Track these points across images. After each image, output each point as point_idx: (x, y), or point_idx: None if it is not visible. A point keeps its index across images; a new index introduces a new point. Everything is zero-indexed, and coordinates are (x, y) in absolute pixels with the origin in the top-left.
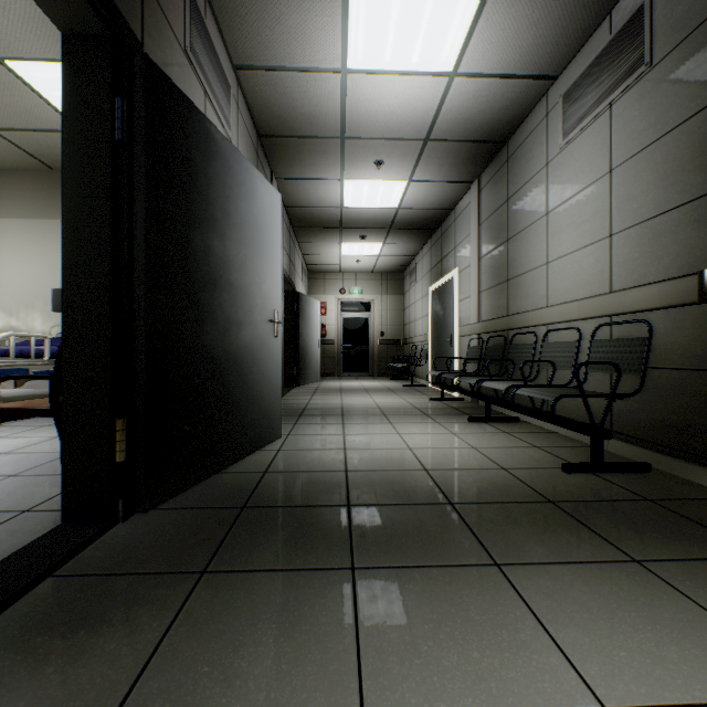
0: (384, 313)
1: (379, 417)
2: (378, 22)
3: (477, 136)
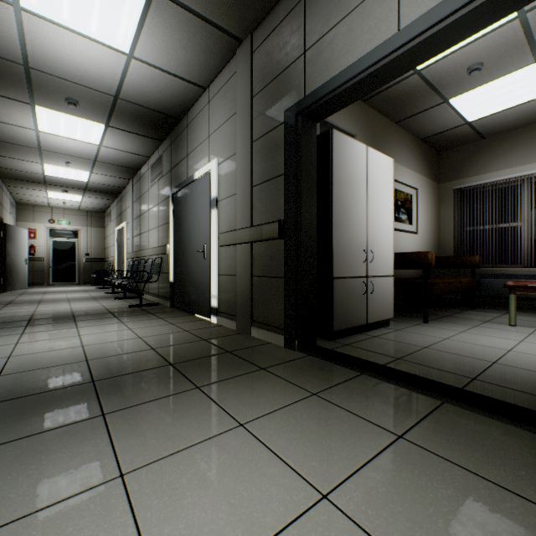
0: (90, 239)
1: (65, 301)
2: (55, 124)
3: (124, 165)
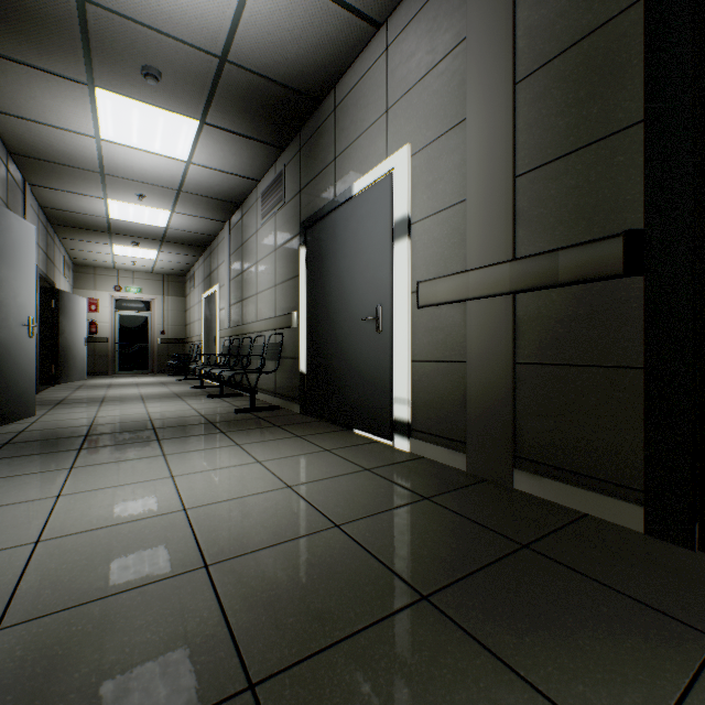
0: (166, 313)
1: (137, 400)
2: (124, 124)
3: (219, 197)
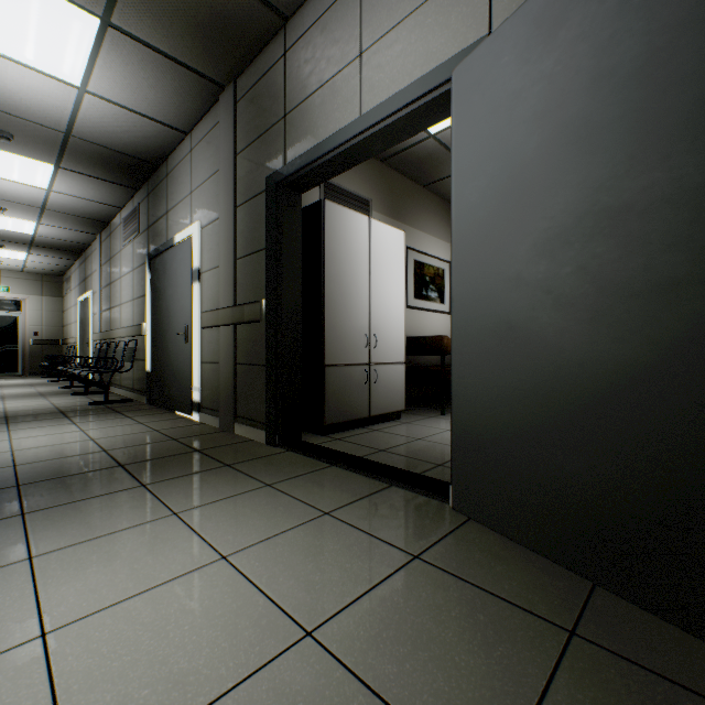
0: (40, 313)
1: None
2: None
3: (86, 216)
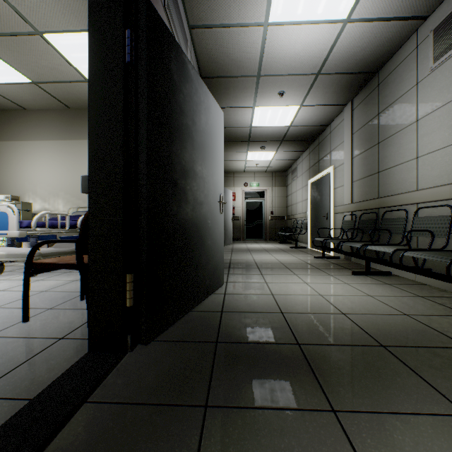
0: (274, 198)
1: (285, 269)
2: None
3: (356, 69)
